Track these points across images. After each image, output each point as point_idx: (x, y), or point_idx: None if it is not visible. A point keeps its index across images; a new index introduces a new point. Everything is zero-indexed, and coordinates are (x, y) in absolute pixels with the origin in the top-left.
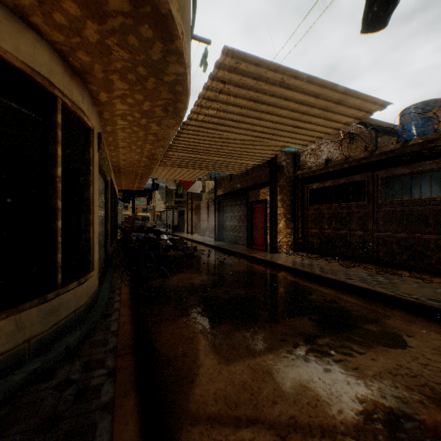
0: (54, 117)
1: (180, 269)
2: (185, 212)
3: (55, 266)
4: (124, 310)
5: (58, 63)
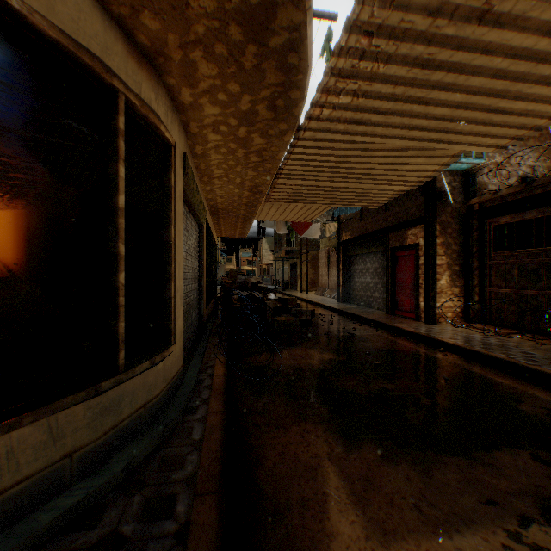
0: (113, 122)
1: (293, 342)
2: (298, 265)
3: (115, 339)
4: (214, 403)
5: (116, 38)
